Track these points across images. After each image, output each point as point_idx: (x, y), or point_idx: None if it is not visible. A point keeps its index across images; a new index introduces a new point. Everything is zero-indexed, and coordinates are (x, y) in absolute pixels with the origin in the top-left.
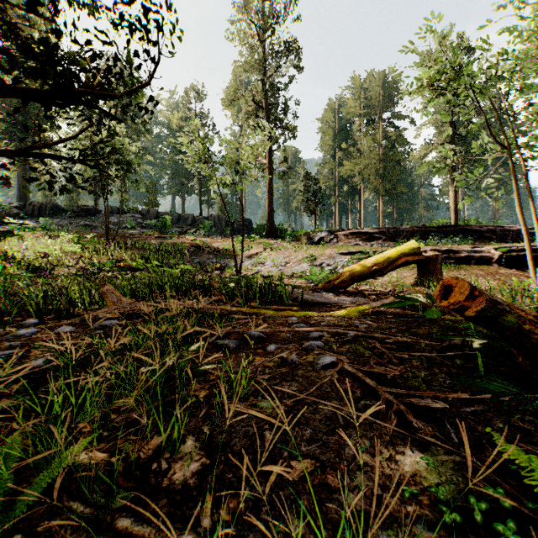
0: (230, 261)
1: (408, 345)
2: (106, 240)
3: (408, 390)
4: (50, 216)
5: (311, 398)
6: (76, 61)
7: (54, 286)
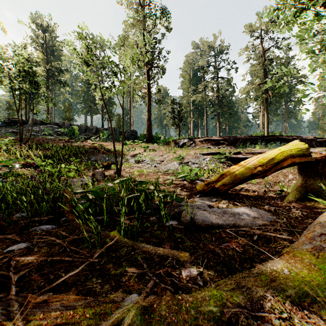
0: (119, 159)
1: None
2: (20, 143)
3: None
4: None
5: None
6: None
7: None
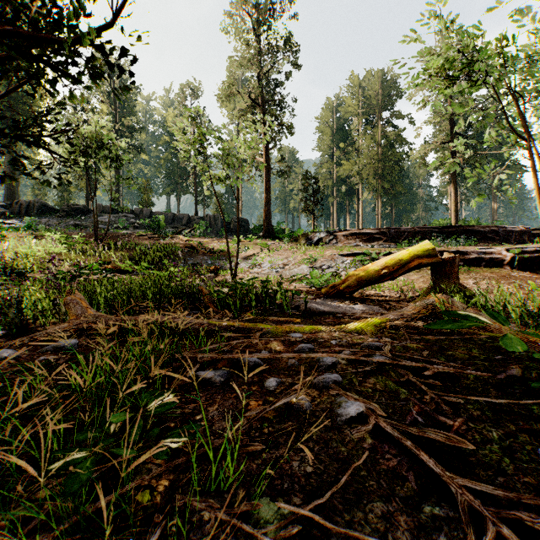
0: (226, 262)
1: (451, 377)
2: (95, 241)
3: (487, 471)
4: (38, 215)
5: (350, 533)
6: (12, 1)
7: (3, 295)
